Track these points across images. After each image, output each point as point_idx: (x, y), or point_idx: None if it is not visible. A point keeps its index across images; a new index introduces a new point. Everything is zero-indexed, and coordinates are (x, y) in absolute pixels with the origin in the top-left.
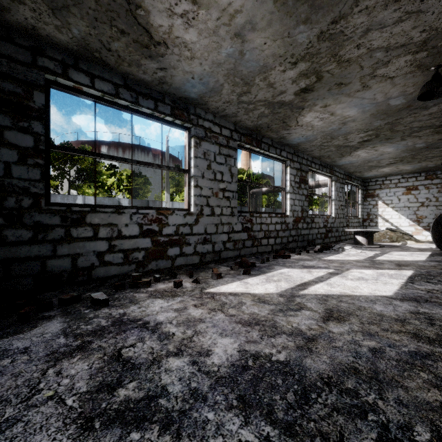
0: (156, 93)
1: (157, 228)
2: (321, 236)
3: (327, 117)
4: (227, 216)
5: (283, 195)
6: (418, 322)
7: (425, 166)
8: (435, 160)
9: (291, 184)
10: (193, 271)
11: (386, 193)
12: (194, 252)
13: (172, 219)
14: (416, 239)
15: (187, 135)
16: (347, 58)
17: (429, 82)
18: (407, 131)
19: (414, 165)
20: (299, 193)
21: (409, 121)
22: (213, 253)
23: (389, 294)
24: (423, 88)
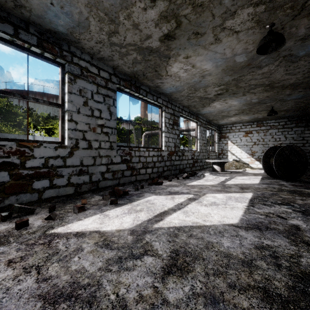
0: (16, 19)
1: (17, 161)
2: (189, 166)
3: (190, 69)
4: (106, 149)
5: (160, 134)
6: (265, 265)
7: (257, 117)
8: (263, 113)
9: (166, 125)
10: (62, 203)
11: (233, 135)
12: (68, 183)
13: (39, 151)
14: (251, 167)
15: (61, 70)
16: (200, 1)
17: (265, 36)
18: (247, 88)
19: (250, 116)
20: (172, 133)
21: (249, 78)
22: (90, 183)
23: (235, 221)
24: (261, 41)
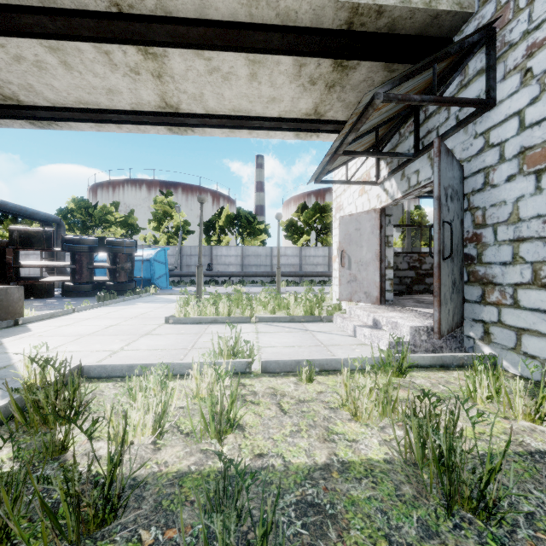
0: None
1: (418, 265)
2: None
3: None
4: None
5: None
6: None
7: None
8: None
9: None
10: None
11: None
12: None
13: (428, 259)
14: None
15: None
16: None
17: None
18: None
19: None
20: None
21: None
22: None
23: None
24: None
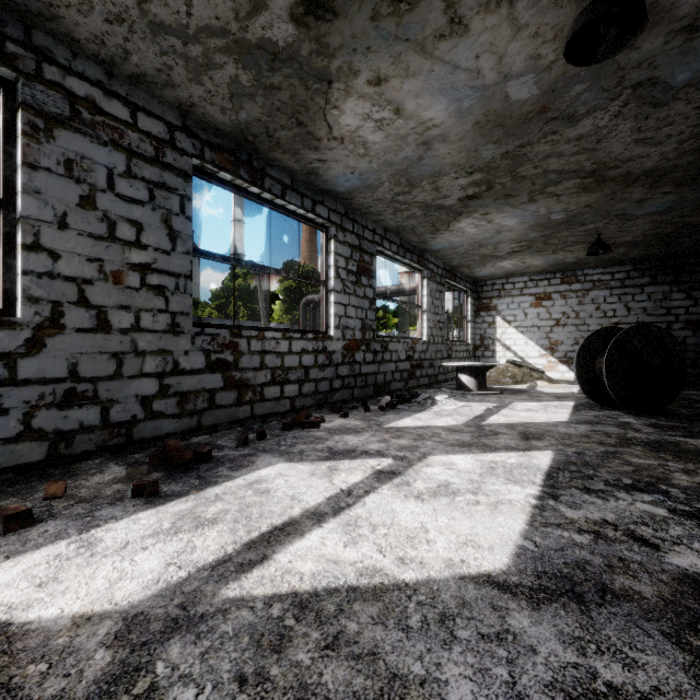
0: None
1: None
2: (402, 376)
3: (390, 121)
4: (157, 334)
5: (323, 296)
6: None
7: (562, 261)
8: (576, 250)
9: (338, 273)
10: None
11: (507, 304)
12: (23, 432)
13: None
14: (550, 377)
15: (1, 99)
16: None
17: (590, 2)
18: (538, 180)
19: (546, 257)
20: (357, 294)
21: (544, 153)
22: (103, 428)
23: (500, 563)
24: (578, 18)
